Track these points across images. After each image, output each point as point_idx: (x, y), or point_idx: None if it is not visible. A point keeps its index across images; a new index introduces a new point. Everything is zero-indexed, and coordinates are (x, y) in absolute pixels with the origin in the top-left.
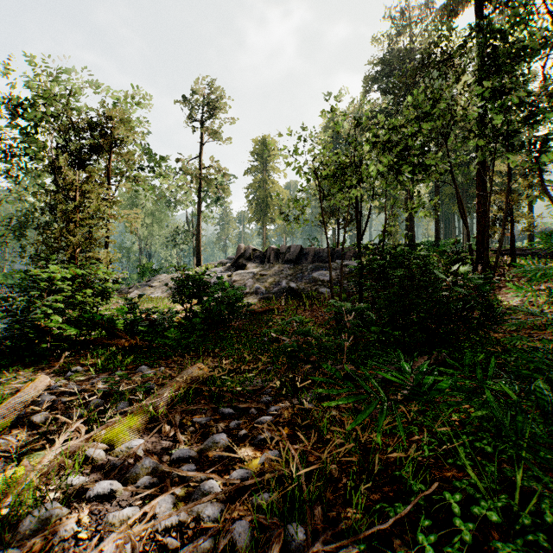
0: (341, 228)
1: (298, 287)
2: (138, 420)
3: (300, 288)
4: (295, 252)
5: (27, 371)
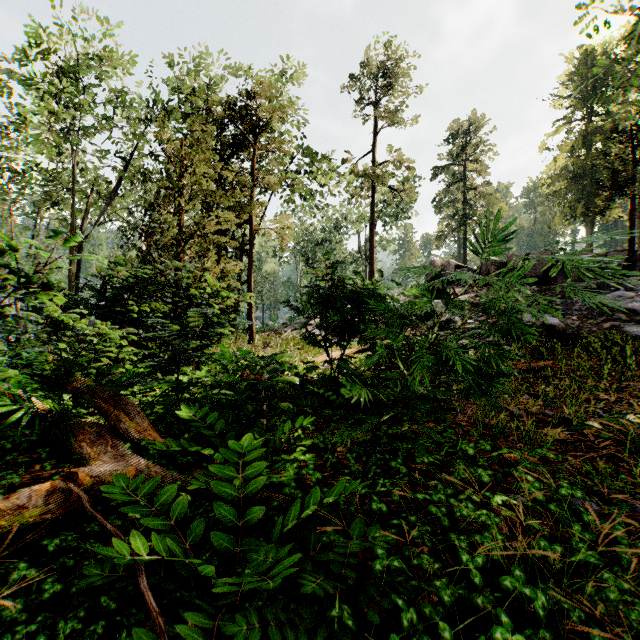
0: (639, 215)
1: (564, 324)
2: None
3: (568, 326)
4: (540, 264)
5: None
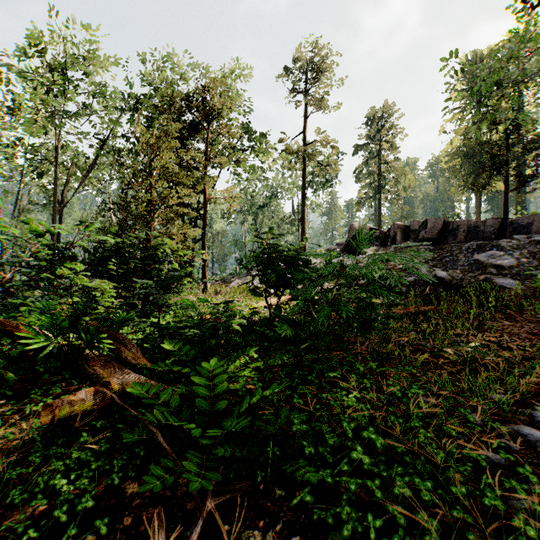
0: (512, 189)
1: (450, 276)
2: None
3: (453, 278)
4: (435, 228)
5: None
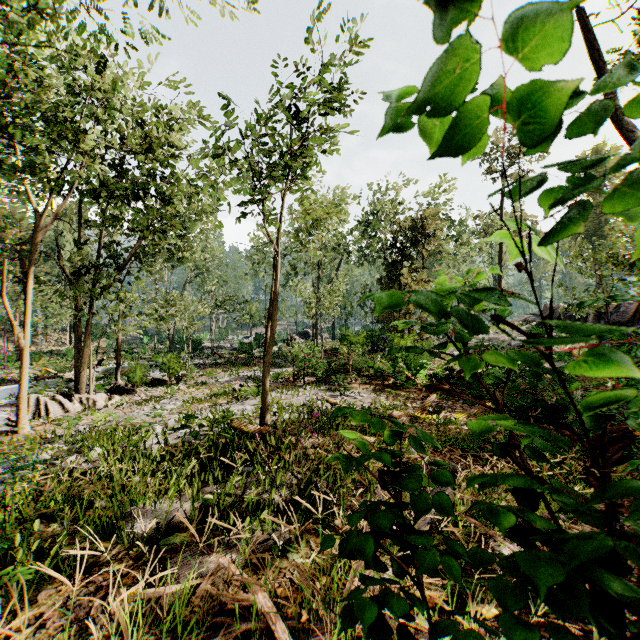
0: None
1: None
2: (463, 415)
3: None
4: (626, 312)
5: (410, 393)
